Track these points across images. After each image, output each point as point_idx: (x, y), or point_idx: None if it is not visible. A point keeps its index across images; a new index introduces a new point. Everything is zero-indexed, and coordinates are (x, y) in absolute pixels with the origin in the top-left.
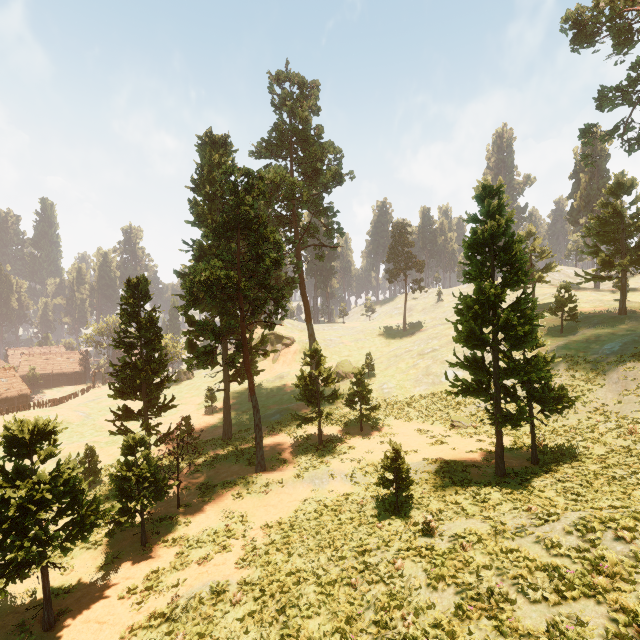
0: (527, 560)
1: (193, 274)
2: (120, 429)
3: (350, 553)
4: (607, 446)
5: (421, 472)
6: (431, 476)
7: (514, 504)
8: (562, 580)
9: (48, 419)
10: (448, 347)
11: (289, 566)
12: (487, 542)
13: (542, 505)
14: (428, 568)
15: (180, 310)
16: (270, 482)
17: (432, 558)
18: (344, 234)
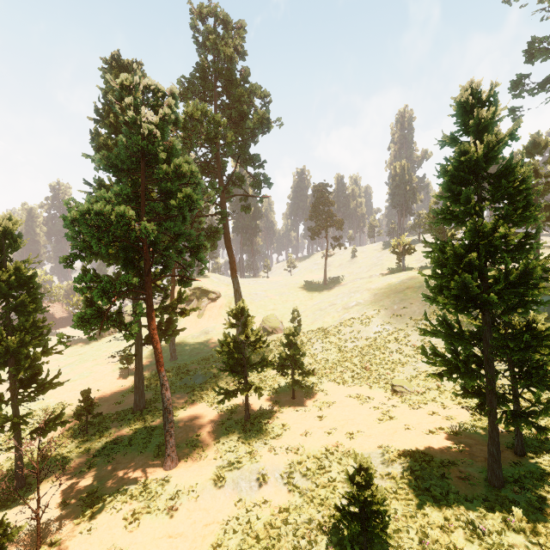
0: None
1: (68, 208)
2: None
3: None
4: None
5: (383, 475)
6: (400, 485)
7: None
8: None
9: None
10: (372, 301)
11: None
12: None
13: None
14: None
15: (62, 260)
16: (180, 490)
17: None
18: (271, 184)
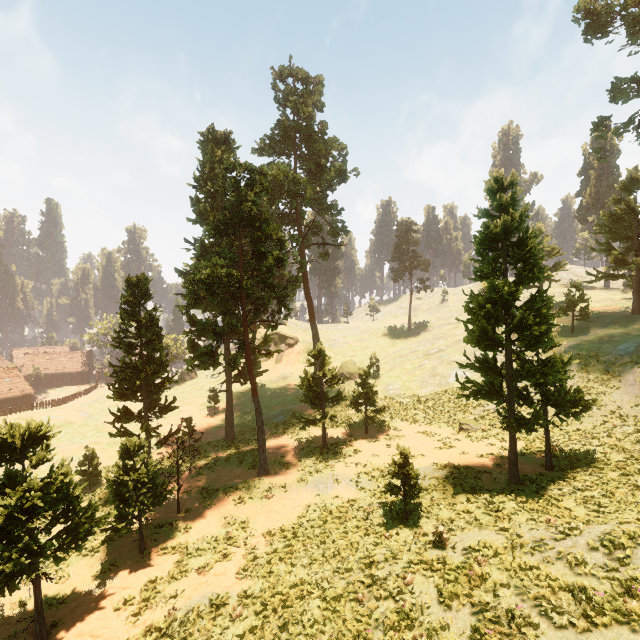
0: (549, 578)
1: (194, 272)
2: (120, 431)
3: (356, 565)
4: (626, 452)
5: (430, 478)
6: (440, 482)
7: (531, 514)
8: (590, 603)
9: (40, 423)
10: (455, 347)
11: (292, 577)
12: (504, 557)
13: (561, 516)
14: (440, 584)
15: (181, 309)
16: (273, 487)
17: (444, 573)
18: (348, 232)
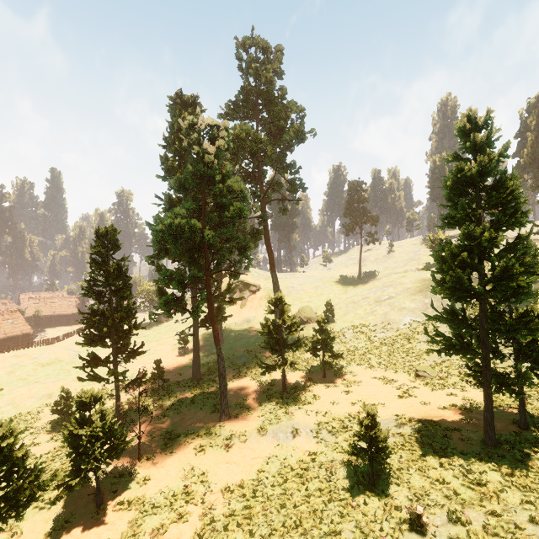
0: None
1: (156, 222)
2: (90, 374)
3: None
4: None
5: (394, 433)
6: (407, 440)
7: (523, 493)
8: None
9: None
10: (404, 295)
11: None
12: None
13: None
14: None
15: (147, 259)
16: (233, 434)
17: None
18: (306, 188)
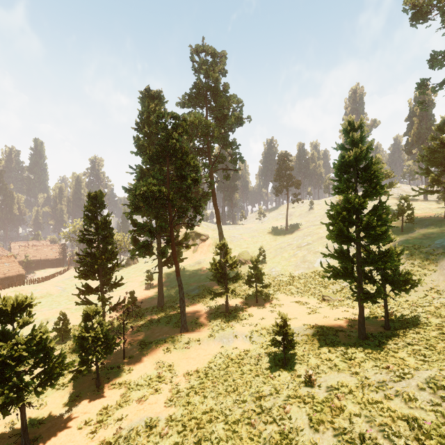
0: (390, 410)
1: (135, 189)
2: (83, 300)
3: (250, 398)
4: (442, 317)
5: (302, 335)
6: (309, 338)
7: (375, 362)
8: (421, 429)
9: (25, 296)
10: (318, 242)
11: (204, 406)
12: (356, 393)
13: (397, 364)
14: (310, 413)
15: (126, 215)
16: (190, 340)
17: (313, 405)
18: (244, 161)
